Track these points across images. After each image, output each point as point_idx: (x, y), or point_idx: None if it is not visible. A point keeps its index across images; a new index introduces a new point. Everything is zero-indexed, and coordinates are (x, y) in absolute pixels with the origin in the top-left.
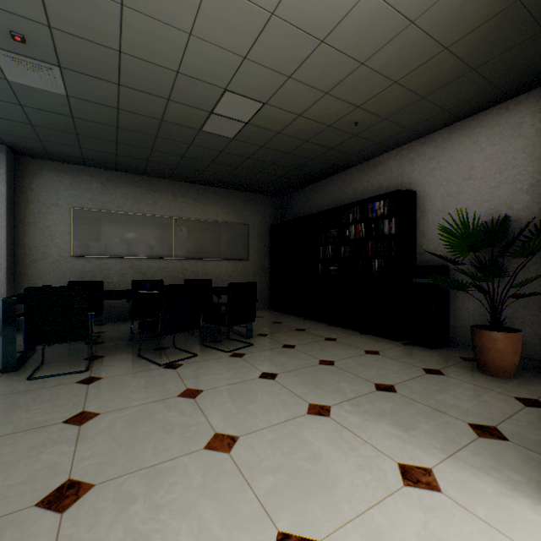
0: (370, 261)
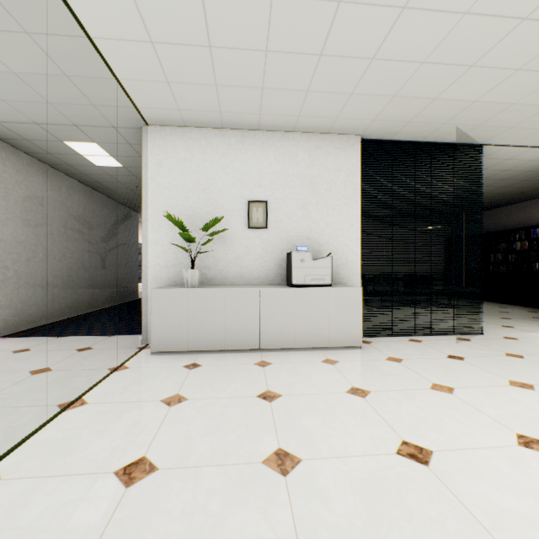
0: (532, 264)
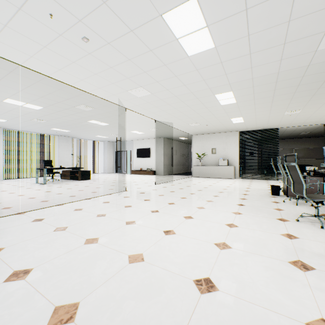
0: None
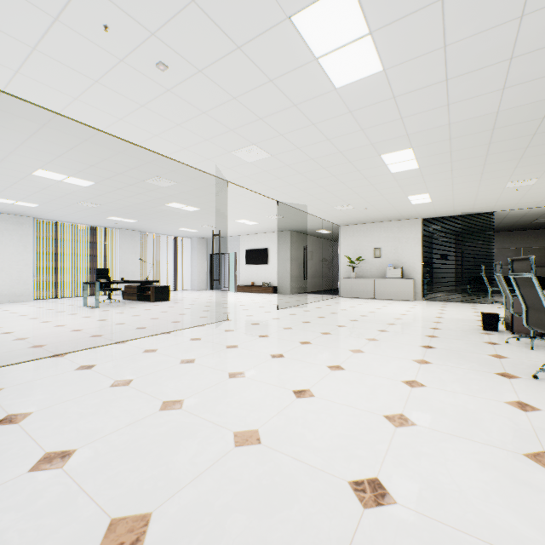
0: None
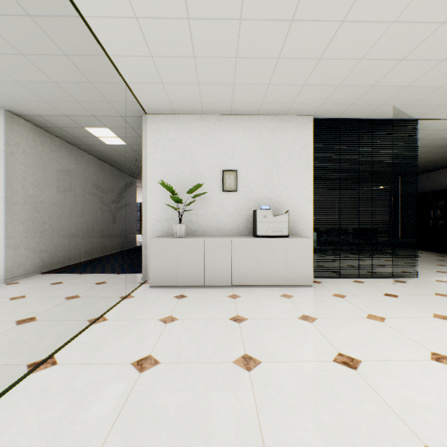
0: None
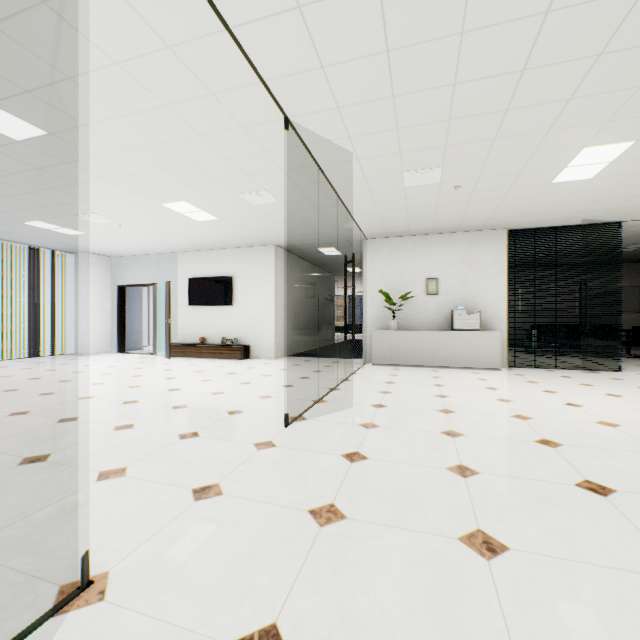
0: None
